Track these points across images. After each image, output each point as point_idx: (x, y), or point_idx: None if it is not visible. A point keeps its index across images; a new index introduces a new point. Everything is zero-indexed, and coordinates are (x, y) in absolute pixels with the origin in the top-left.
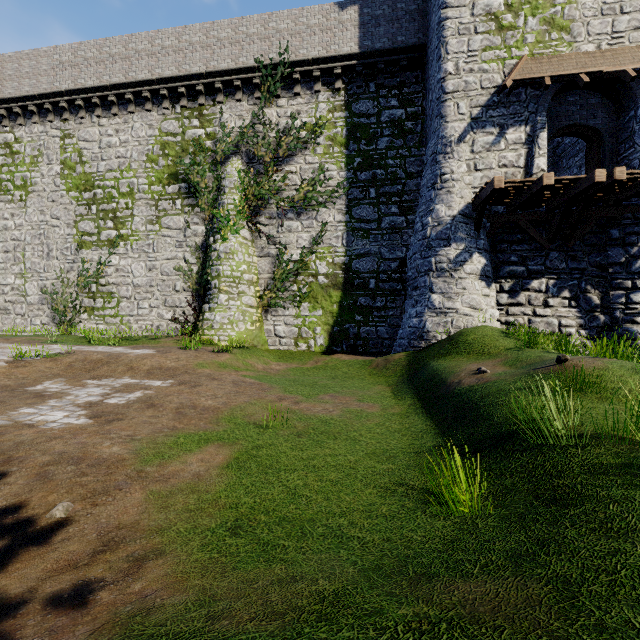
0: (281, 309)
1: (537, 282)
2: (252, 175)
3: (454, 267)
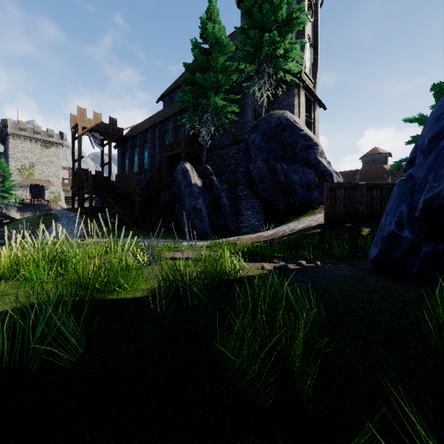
0: None
1: (28, 212)
2: None
3: (11, 209)
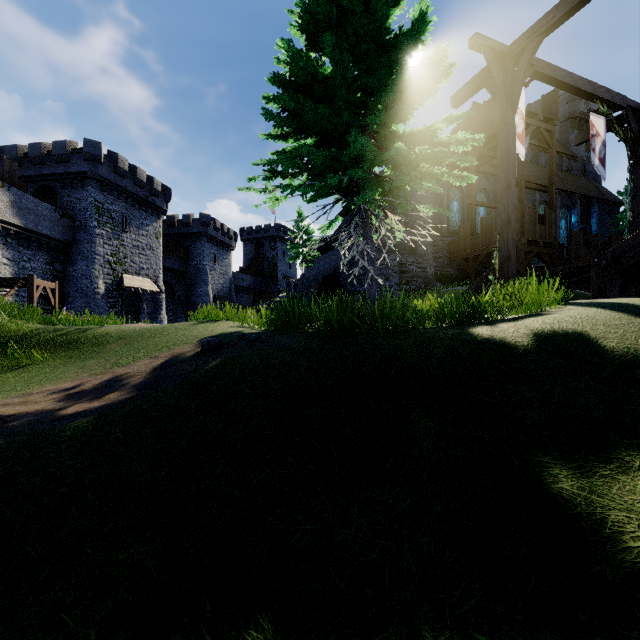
0: None
1: None
2: None
3: None
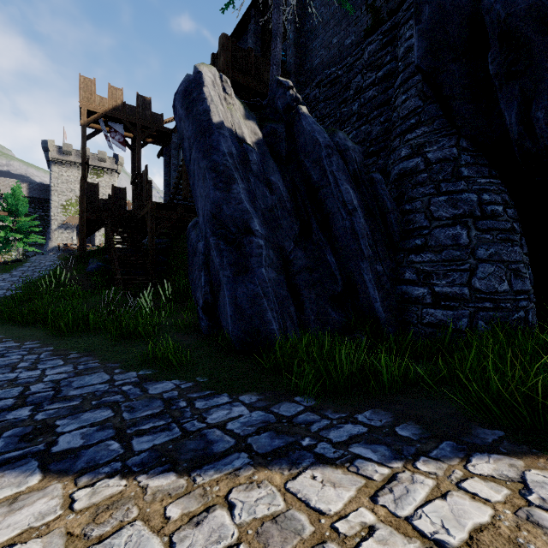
0: None
1: None
2: None
3: None
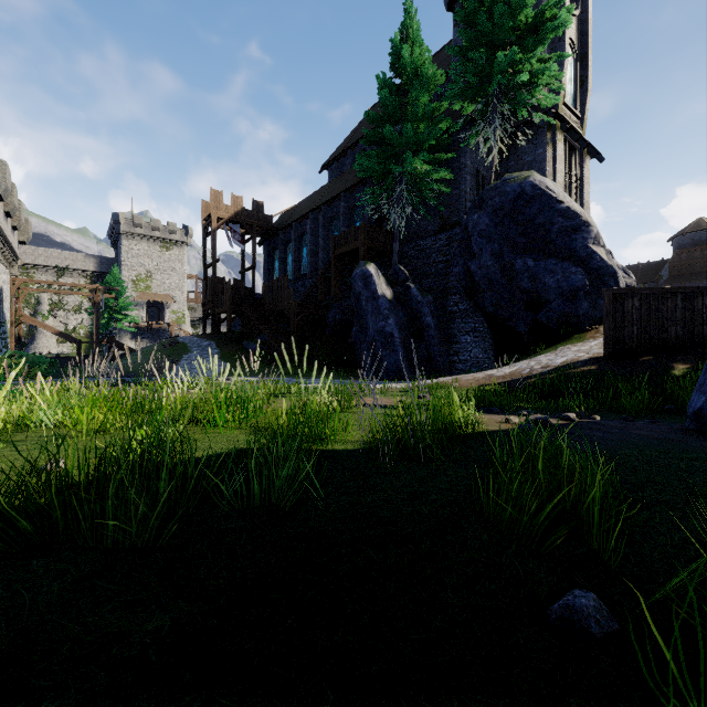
0: (66, 344)
1: (145, 340)
2: (53, 300)
3: (124, 336)
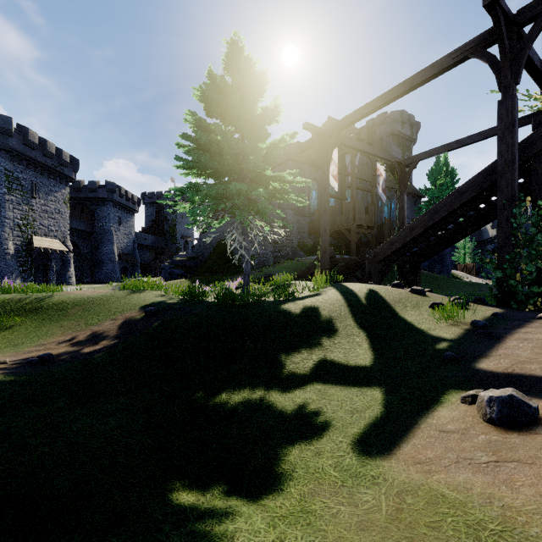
0: None
1: None
2: None
3: None
